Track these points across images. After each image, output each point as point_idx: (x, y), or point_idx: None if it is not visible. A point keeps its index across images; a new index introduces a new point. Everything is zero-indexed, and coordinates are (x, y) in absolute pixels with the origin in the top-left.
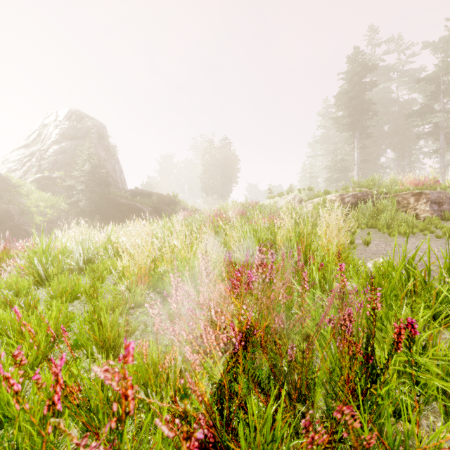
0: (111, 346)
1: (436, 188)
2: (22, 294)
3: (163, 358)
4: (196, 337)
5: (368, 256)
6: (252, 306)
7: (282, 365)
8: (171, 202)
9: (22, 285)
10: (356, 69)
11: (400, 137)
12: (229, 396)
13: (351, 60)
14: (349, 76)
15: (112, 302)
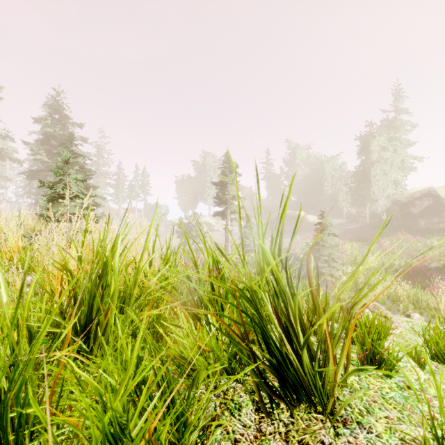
0: None
1: None
2: None
3: None
4: None
5: None
6: None
7: None
8: None
9: None
10: None
11: None
12: None
13: None
14: None
15: None
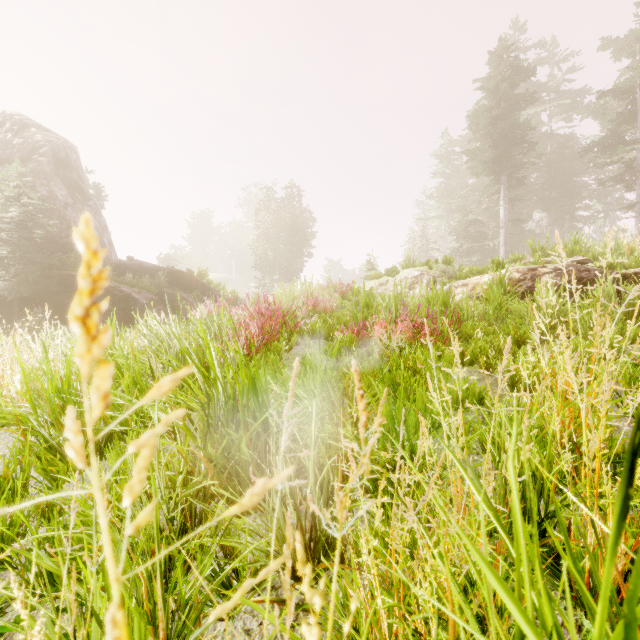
0: None
1: None
2: None
3: None
4: None
5: None
6: None
7: None
8: (194, 284)
9: None
10: (504, 73)
11: (558, 190)
12: None
13: (495, 59)
14: (492, 84)
15: None
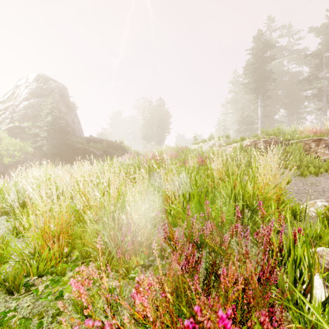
0: None
1: None
2: None
3: None
4: None
5: (294, 196)
6: None
7: None
8: (118, 147)
9: None
10: (260, 46)
11: (291, 99)
12: None
13: (255, 40)
14: (254, 52)
15: None
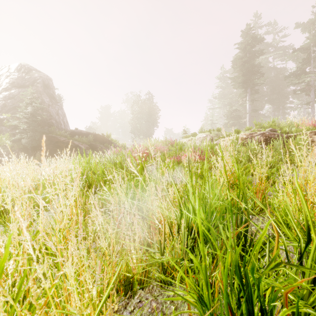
0: None
1: None
2: None
3: None
4: None
5: None
6: None
7: None
8: (105, 140)
9: None
10: (248, 40)
11: (276, 94)
12: None
13: (244, 34)
14: (243, 46)
15: None
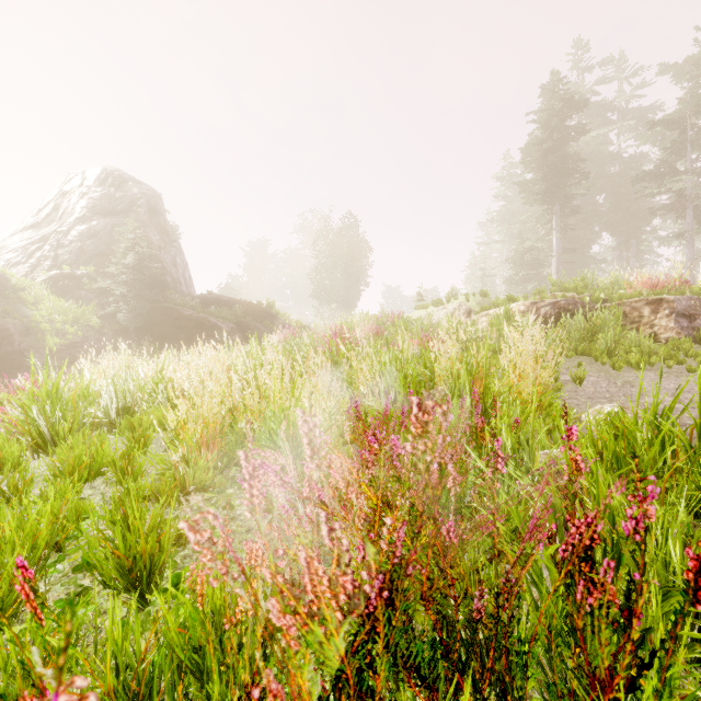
0: (146, 567)
1: (684, 293)
2: (4, 470)
3: (233, 604)
4: (291, 581)
5: (582, 401)
6: (403, 520)
7: (457, 621)
8: (264, 314)
9: (10, 452)
10: (555, 106)
11: (623, 213)
12: (358, 700)
13: (547, 93)
14: (543, 118)
15: (159, 481)
